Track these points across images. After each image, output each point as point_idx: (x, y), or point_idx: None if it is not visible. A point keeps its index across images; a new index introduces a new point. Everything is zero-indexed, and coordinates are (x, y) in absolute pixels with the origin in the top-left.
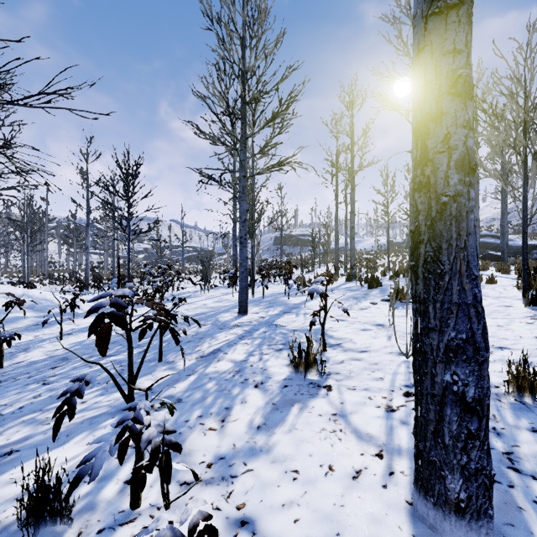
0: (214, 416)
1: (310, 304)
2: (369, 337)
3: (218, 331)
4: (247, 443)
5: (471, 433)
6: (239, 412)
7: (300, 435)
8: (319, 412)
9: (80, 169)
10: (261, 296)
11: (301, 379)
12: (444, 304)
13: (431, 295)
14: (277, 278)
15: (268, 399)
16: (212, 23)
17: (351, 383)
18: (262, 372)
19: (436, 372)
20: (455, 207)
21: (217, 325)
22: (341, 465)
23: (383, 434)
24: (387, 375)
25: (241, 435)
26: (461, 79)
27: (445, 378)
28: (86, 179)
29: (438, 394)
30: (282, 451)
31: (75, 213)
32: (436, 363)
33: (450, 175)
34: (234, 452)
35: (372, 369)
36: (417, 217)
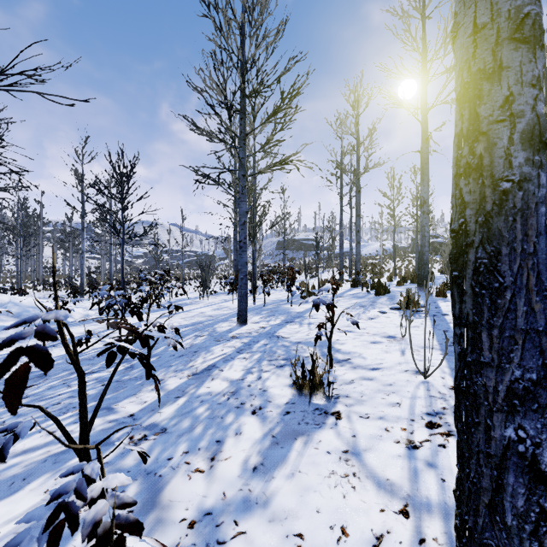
0: (202, 452)
1: (314, 313)
2: (380, 351)
3: (214, 343)
4: (240, 491)
5: (544, 512)
6: (232, 447)
7: (305, 481)
8: (327, 448)
9: (75, 170)
10: (262, 303)
11: (305, 404)
12: (504, 331)
13: (485, 318)
14: (279, 284)
15: (267, 430)
16: (209, 10)
17: (364, 410)
18: (261, 395)
19: (493, 423)
20: (520, 197)
21: (214, 336)
22: (356, 526)
23: (406, 480)
24: (404, 399)
25: (233, 480)
26: (528, 19)
27: (506, 434)
28: (81, 181)
29: (495, 455)
30: (282, 505)
31: (72, 216)
32: (493, 412)
33: (514, 153)
34: (223, 505)
35: (386, 391)
36: (463, 212)
